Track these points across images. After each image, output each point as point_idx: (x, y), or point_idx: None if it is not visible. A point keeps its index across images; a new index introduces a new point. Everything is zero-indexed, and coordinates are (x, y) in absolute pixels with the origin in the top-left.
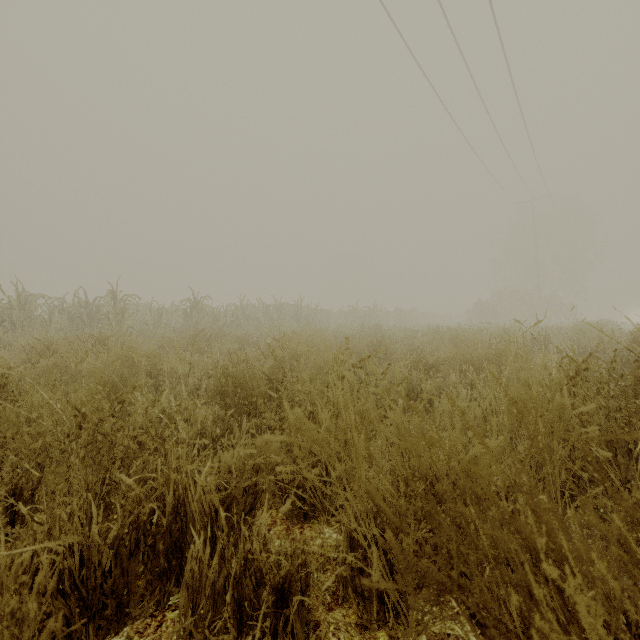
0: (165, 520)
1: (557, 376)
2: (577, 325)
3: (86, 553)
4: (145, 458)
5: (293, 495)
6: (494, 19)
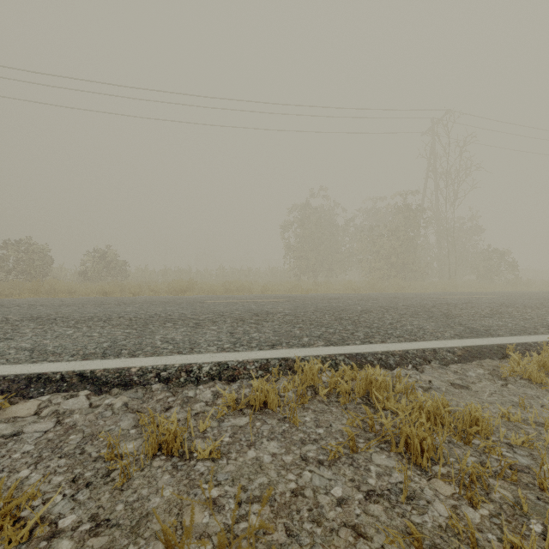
0: None
1: None
2: None
3: None
4: None
5: None
6: None
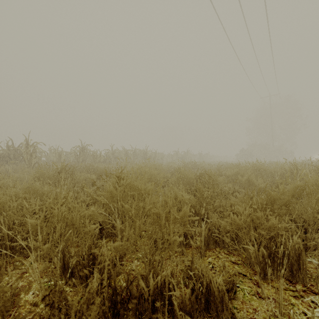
0: None
1: None
2: None
3: None
4: None
5: None
6: None
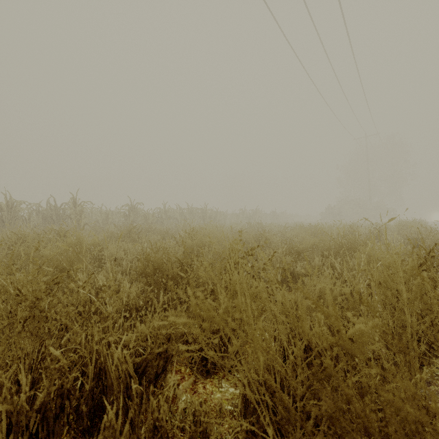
0: (88, 385)
1: (411, 262)
2: (400, 222)
3: (14, 419)
4: (74, 331)
5: (198, 356)
6: (341, 9)
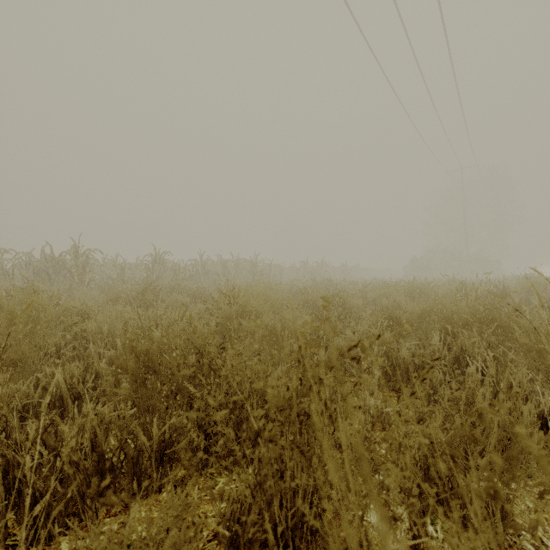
0: None
1: None
2: (525, 278)
3: None
4: None
5: None
6: None
